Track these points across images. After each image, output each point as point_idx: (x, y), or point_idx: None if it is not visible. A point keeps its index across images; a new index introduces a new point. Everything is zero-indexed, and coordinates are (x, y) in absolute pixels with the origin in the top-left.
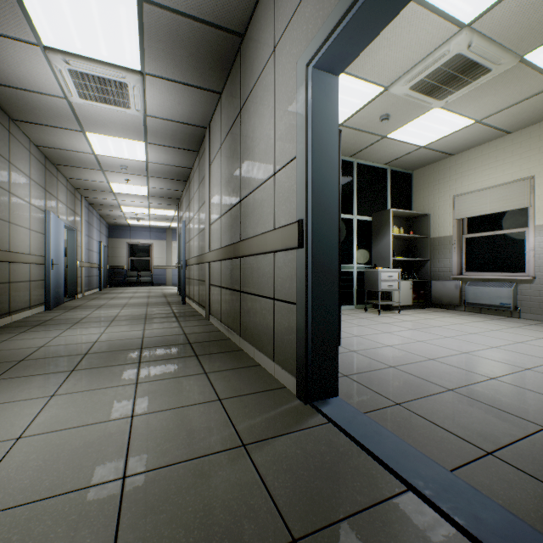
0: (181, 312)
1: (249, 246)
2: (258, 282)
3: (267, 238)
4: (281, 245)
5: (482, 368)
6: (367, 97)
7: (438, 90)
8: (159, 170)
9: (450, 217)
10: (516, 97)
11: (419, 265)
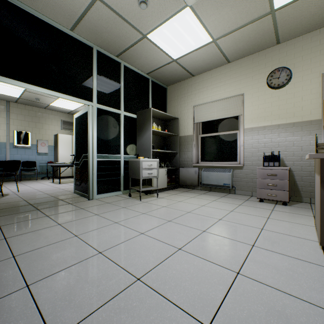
0: None
1: None
2: None
3: None
4: None
5: None
6: None
7: None
8: None
9: (191, 121)
10: (243, 17)
11: (172, 156)
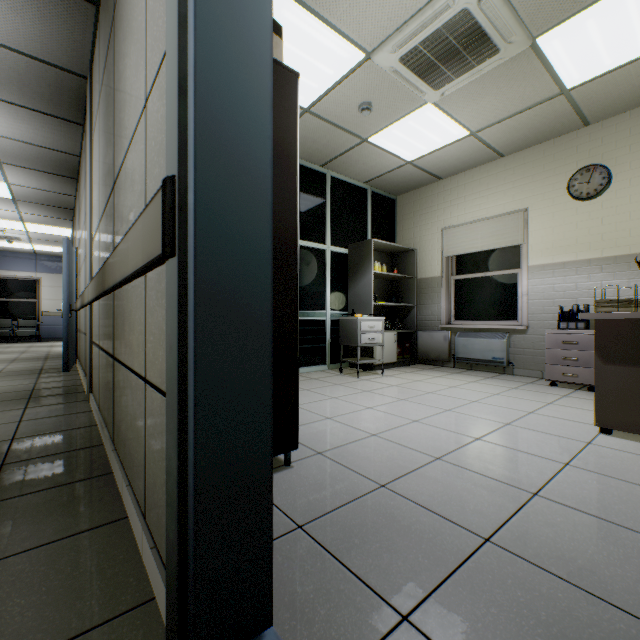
0: (48, 388)
1: (113, 267)
2: (129, 340)
3: (128, 245)
4: (142, 255)
5: (511, 471)
6: (343, 67)
7: (434, 71)
8: (19, 152)
9: (438, 254)
10: (517, 103)
11: (404, 312)
